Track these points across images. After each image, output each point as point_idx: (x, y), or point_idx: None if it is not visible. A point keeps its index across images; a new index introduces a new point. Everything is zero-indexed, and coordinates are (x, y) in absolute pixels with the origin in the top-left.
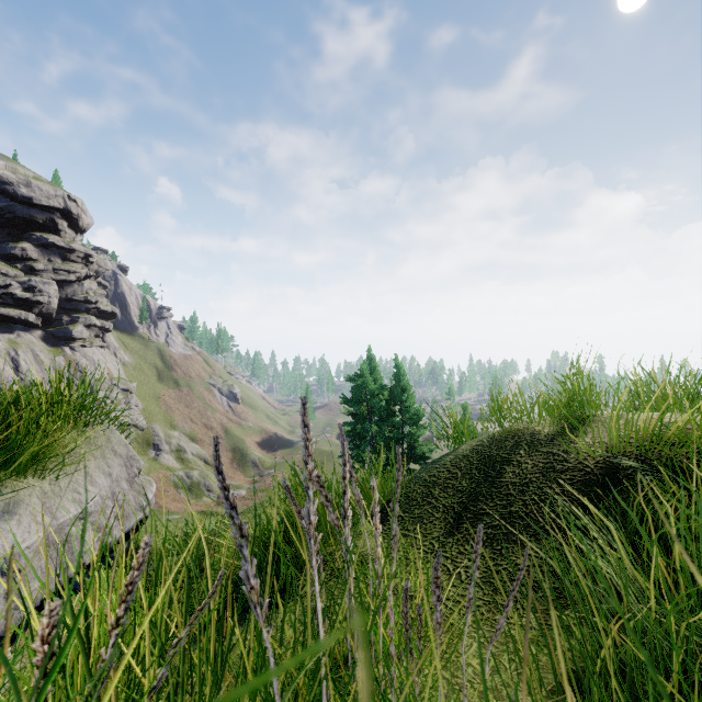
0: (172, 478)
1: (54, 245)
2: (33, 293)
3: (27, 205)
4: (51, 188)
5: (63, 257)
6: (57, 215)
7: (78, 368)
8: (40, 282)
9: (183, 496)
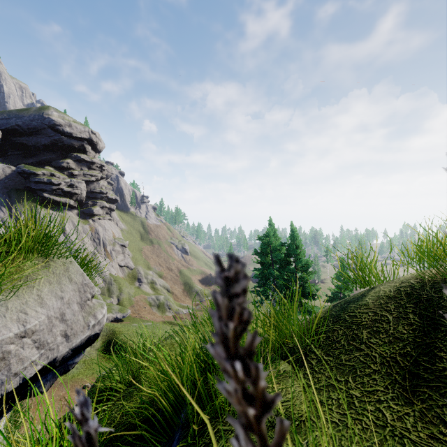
0: (148, 300)
1: (83, 160)
2: (72, 188)
3: (70, 137)
4: (82, 127)
5: (88, 167)
6: (85, 142)
7: (96, 231)
8: (76, 182)
9: (154, 311)
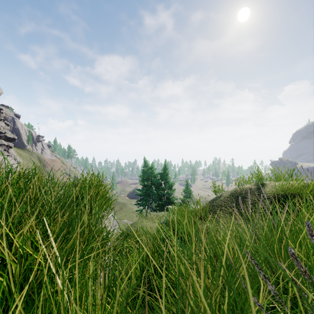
0: None
1: None
2: None
3: None
4: None
5: None
6: None
7: None
8: None
9: None
